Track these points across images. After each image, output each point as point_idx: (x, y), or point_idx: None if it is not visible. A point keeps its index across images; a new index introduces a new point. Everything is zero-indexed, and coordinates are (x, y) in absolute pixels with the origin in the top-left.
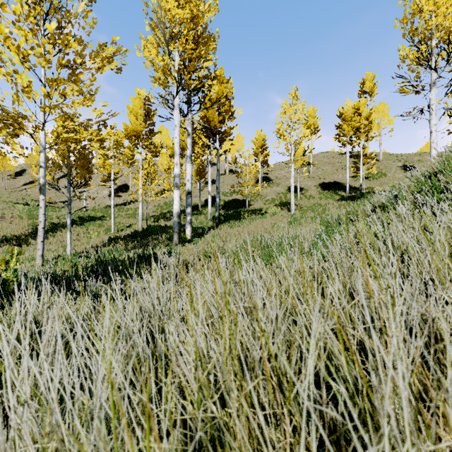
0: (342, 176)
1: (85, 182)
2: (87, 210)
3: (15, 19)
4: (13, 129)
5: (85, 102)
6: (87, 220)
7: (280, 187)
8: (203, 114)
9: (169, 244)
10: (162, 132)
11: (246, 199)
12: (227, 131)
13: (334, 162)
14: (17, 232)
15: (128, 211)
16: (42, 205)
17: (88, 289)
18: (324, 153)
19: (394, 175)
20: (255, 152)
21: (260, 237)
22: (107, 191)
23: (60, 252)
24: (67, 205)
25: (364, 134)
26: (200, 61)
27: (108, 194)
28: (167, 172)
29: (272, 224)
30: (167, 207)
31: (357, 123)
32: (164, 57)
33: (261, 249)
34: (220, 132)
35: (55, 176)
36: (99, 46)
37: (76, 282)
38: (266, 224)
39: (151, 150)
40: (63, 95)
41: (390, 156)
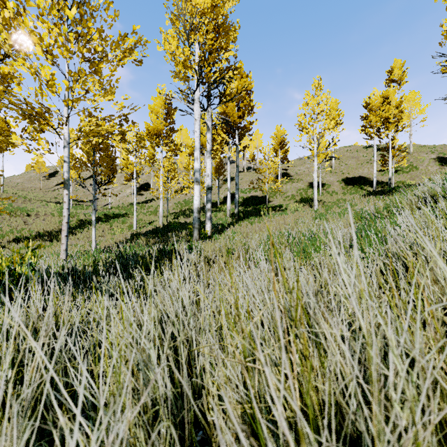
0: (368, 170)
1: (109, 179)
2: (112, 208)
3: (39, 13)
4: (38, 124)
5: (107, 95)
6: (111, 217)
7: (300, 183)
8: (222, 110)
9: (189, 240)
10: (181, 132)
11: (265, 196)
12: (247, 126)
13: (358, 156)
14: (49, 229)
15: (150, 209)
16: (66, 200)
17: (103, 287)
18: (347, 147)
19: (427, 168)
20: (274, 148)
21: (287, 233)
22: (130, 189)
23: (86, 247)
24: (92, 201)
25: (394, 124)
26: (220, 52)
27: (131, 193)
28: (186, 169)
29: (295, 220)
30: (187, 205)
31: (386, 113)
32: (184, 49)
33: (289, 246)
34: (240, 127)
35: (83, 176)
36: (120, 36)
37: (94, 277)
38: (288, 220)
39: (171, 150)
40: (86, 90)
41: (422, 148)
